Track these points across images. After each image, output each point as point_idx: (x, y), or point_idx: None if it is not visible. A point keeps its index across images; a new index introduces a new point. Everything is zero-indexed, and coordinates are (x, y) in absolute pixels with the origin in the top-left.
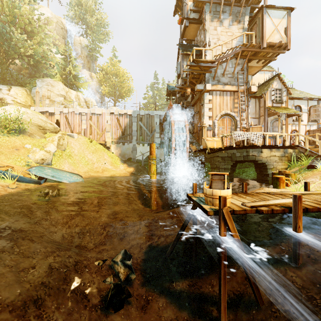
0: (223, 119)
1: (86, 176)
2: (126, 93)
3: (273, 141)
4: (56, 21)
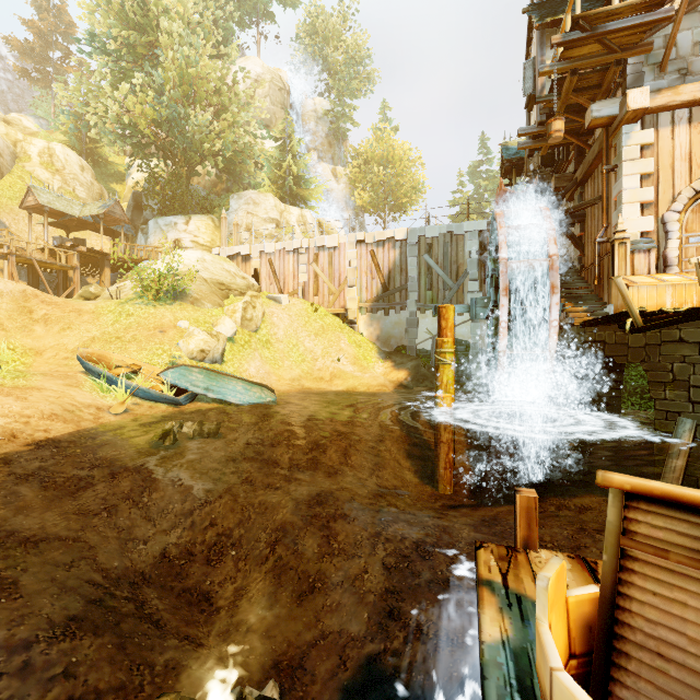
0: None
1: (292, 389)
2: (409, 196)
3: None
4: (271, 78)
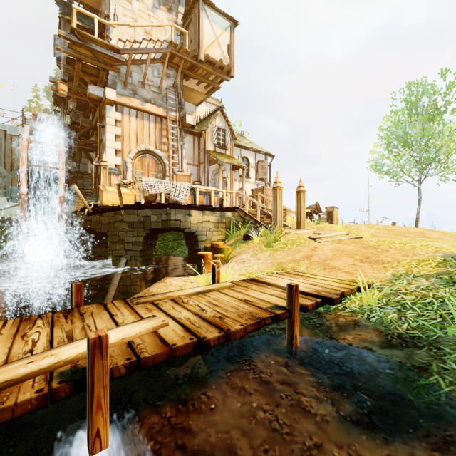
0: (144, 159)
1: None
2: None
3: (207, 199)
4: None
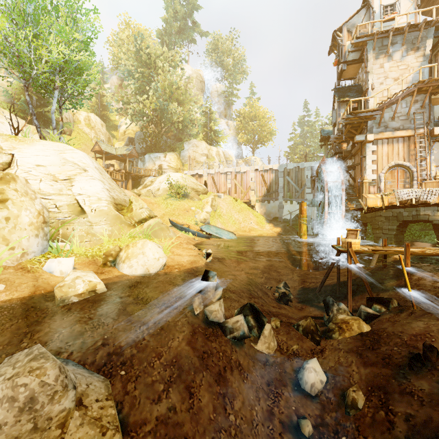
0: (393, 171)
1: (236, 235)
2: (267, 137)
3: None
4: (196, 76)
